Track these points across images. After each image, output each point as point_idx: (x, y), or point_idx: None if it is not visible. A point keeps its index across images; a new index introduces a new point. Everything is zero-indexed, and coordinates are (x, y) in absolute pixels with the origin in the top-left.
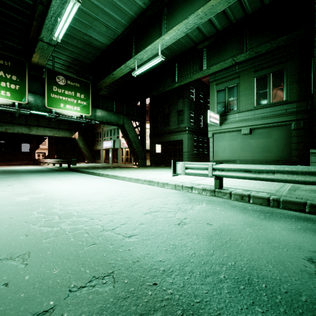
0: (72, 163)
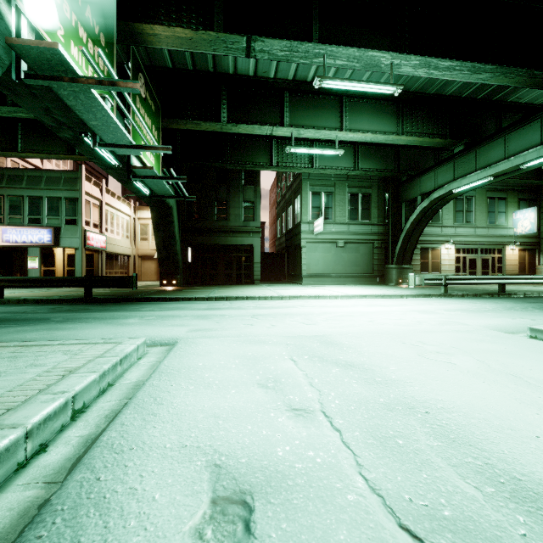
0: (132, 283)
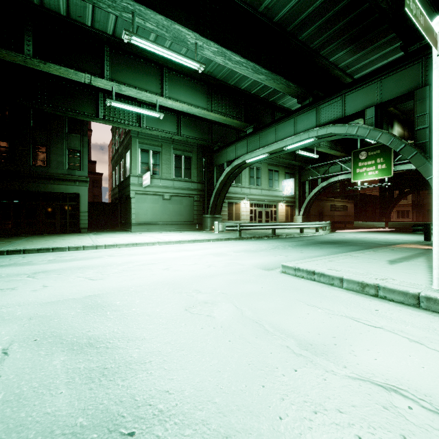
0: None
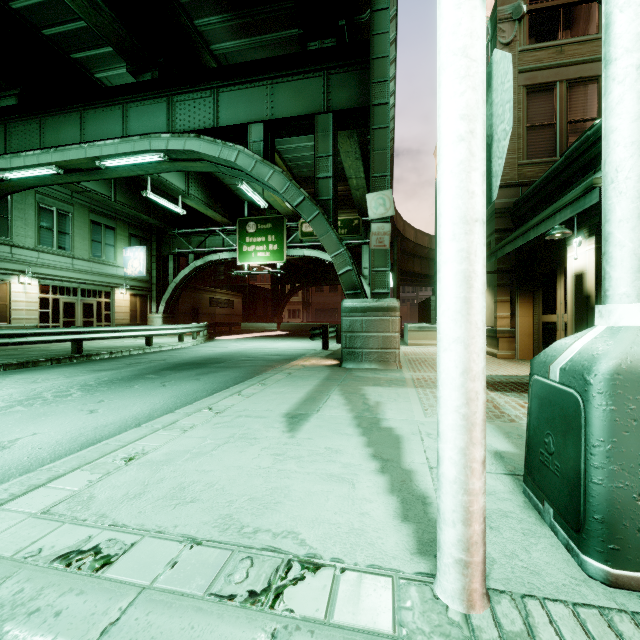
0: None
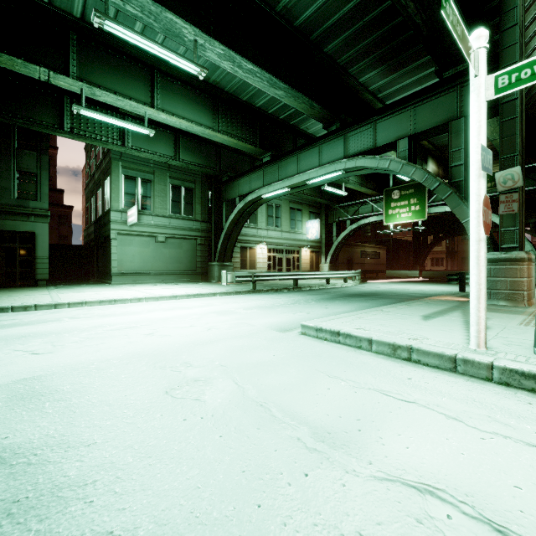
0: None
